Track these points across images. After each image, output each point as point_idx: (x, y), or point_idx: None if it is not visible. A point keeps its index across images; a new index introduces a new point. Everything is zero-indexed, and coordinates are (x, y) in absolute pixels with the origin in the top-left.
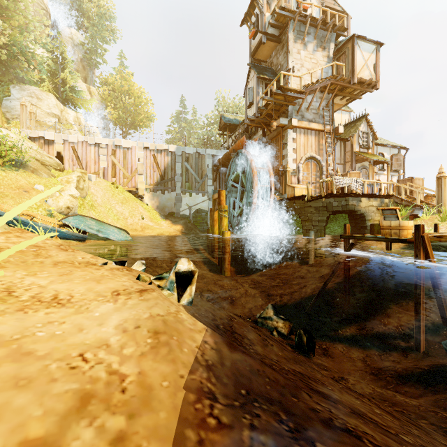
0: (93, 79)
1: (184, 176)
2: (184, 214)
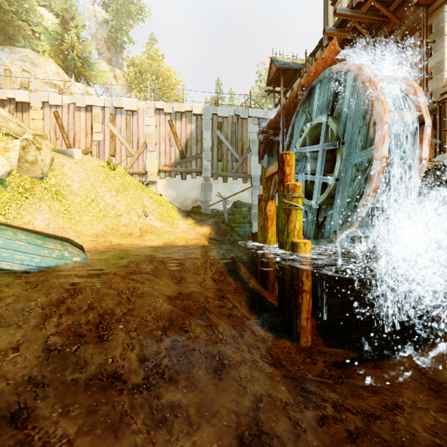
0: (119, 63)
1: (216, 151)
2: (215, 209)
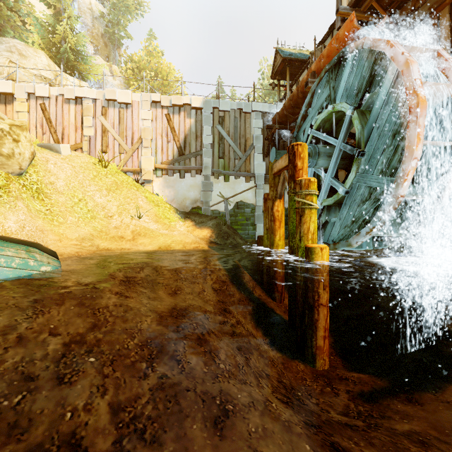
0: (116, 59)
1: (217, 148)
2: (216, 210)
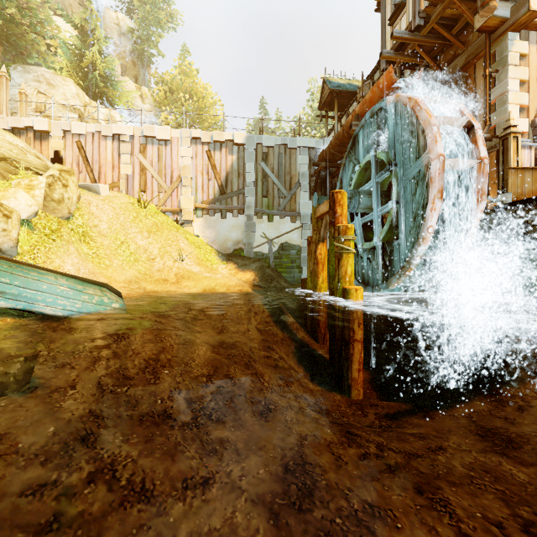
0: (146, 80)
1: (260, 186)
2: (259, 252)
